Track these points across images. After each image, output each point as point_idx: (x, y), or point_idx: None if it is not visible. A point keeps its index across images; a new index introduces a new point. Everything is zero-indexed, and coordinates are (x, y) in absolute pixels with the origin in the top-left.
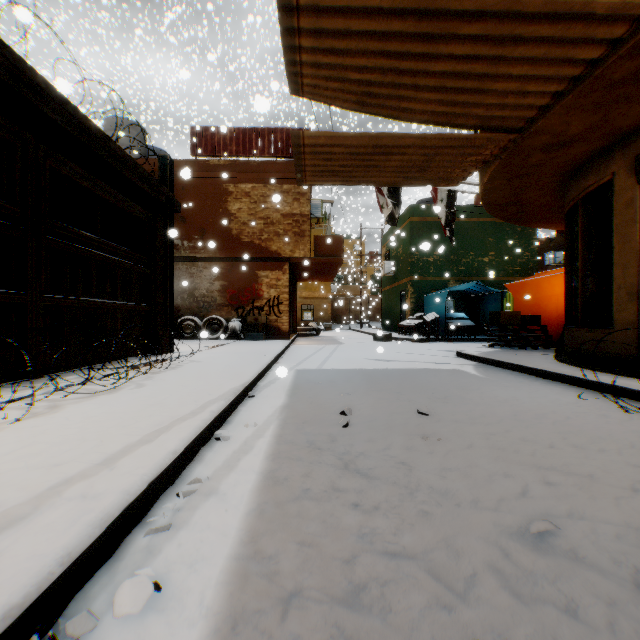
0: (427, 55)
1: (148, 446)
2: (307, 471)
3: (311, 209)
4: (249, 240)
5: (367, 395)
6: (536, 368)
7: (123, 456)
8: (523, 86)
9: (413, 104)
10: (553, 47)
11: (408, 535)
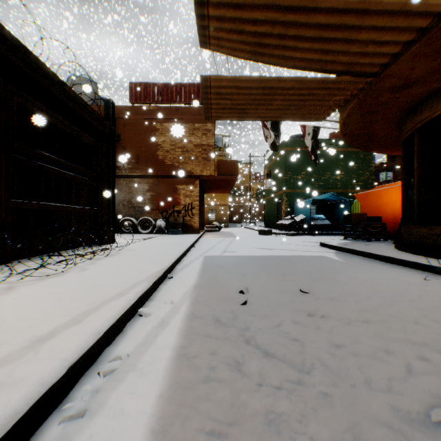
0: (308, 9)
1: (76, 327)
2: (214, 348)
3: (215, 141)
4: (171, 163)
5: (259, 276)
6: (383, 255)
7: (51, 338)
8: (381, 36)
9: (294, 53)
10: (409, 1)
11: (313, 423)
